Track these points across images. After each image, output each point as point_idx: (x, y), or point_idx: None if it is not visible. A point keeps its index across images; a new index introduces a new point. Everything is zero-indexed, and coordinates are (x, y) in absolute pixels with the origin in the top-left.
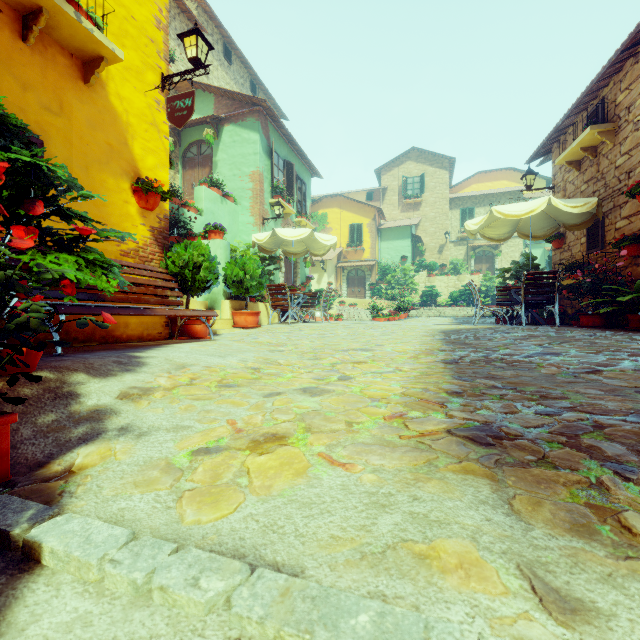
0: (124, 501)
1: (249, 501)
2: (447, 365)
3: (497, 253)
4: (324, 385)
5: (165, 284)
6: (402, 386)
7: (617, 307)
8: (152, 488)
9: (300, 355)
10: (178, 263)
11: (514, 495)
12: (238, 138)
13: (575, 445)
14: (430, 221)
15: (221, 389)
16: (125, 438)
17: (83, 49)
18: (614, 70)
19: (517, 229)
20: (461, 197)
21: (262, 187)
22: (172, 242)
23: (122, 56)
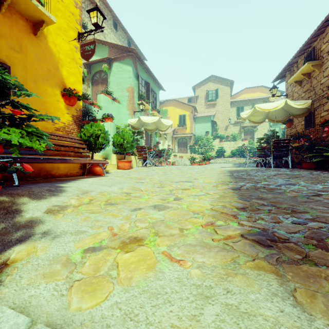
0: (33, 289)
1: (116, 290)
2: (234, 191)
3: (255, 130)
4: (166, 203)
5: (79, 146)
6: (210, 204)
7: (323, 158)
8: (54, 279)
9: (153, 185)
10: (87, 134)
11: (294, 288)
12: (121, 69)
13: (324, 247)
14: (221, 113)
15: (107, 206)
16: (45, 239)
17: (33, 16)
18: (320, 32)
19: (267, 117)
20: (237, 101)
21: (133, 95)
22: (84, 123)
23: (55, 20)
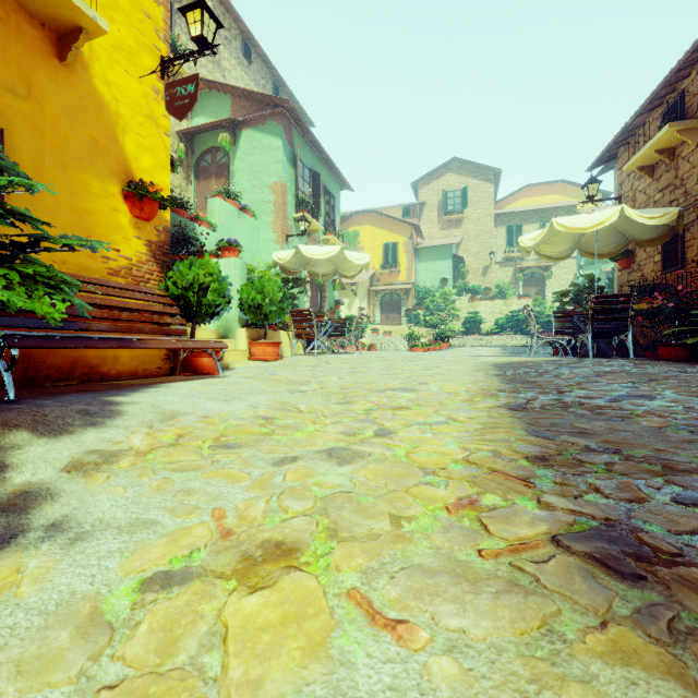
0: None
1: None
2: (513, 412)
3: (548, 275)
4: (356, 444)
5: (164, 309)
6: (462, 447)
7: None
8: (43, 680)
9: (326, 397)
10: (181, 284)
11: None
12: (258, 144)
13: None
14: (473, 240)
15: (216, 452)
16: (51, 545)
17: (57, 17)
18: (697, 57)
19: (578, 246)
20: (507, 213)
21: (285, 200)
22: (174, 259)
23: (106, 27)
